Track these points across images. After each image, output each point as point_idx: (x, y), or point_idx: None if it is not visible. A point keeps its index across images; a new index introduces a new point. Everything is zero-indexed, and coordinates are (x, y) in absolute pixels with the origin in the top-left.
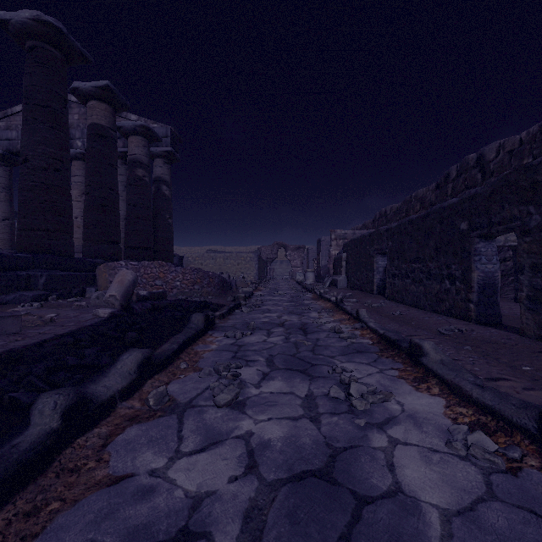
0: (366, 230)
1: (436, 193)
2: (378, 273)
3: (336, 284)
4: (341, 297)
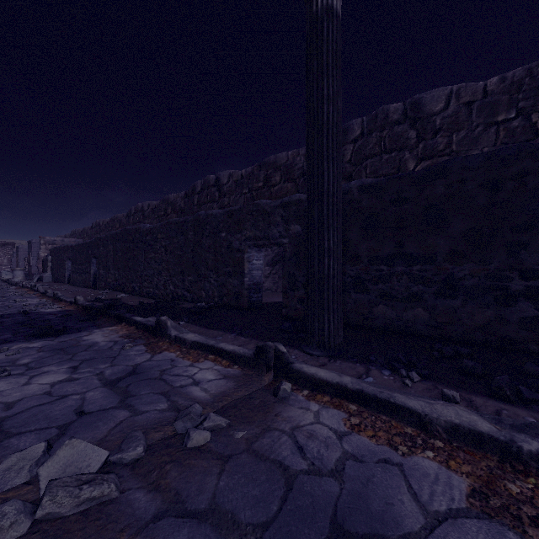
0: (74, 239)
1: (127, 219)
2: (69, 270)
3: (43, 279)
4: (35, 284)
